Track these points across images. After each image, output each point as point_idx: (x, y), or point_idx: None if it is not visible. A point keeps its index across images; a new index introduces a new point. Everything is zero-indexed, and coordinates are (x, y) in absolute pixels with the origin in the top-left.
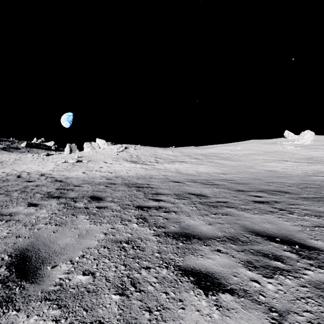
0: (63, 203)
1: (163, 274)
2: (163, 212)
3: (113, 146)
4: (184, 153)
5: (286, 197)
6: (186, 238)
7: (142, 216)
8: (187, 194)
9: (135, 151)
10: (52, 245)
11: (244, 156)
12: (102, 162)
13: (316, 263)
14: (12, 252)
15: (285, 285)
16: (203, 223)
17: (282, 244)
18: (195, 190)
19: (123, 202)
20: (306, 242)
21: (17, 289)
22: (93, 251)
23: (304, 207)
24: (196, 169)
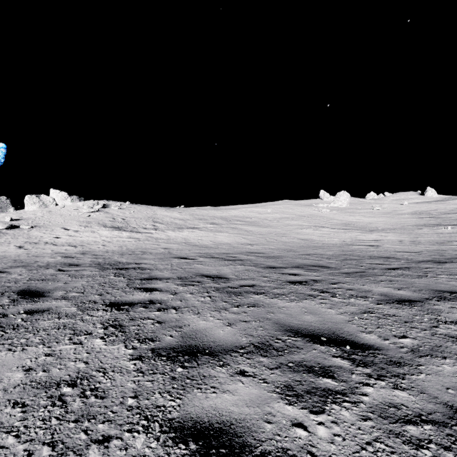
0: None
1: (137, 449)
2: (155, 311)
3: (82, 203)
4: (196, 215)
5: (326, 273)
6: (189, 357)
7: (116, 322)
8: (197, 276)
9: (120, 211)
10: None
11: (276, 221)
12: (60, 229)
13: (374, 371)
14: None
15: (343, 423)
16: (219, 323)
17: (329, 346)
18: (210, 270)
19: (85, 297)
20: (357, 338)
21: None
22: None
23: (347, 286)
24: (214, 239)
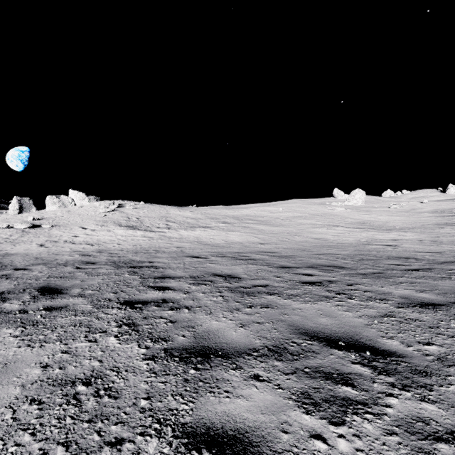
0: None
1: (149, 454)
2: (168, 310)
3: (99, 203)
4: (208, 214)
5: (341, 274)
6: (202, 358)
7: (130, 320)
8: (210, 275)
9: (135, 210)
10: None
11: (288, 220)
12: (78, 228)
13: (398, 381)
14: None
15: (365, 437)
16: (232, 324)
17: (348, 352)
18: (222, 269)
19: (100, 295)
20: (377, 344)
21: None
22: (2, 417)
23: (365, 288)
24: (225, 238)
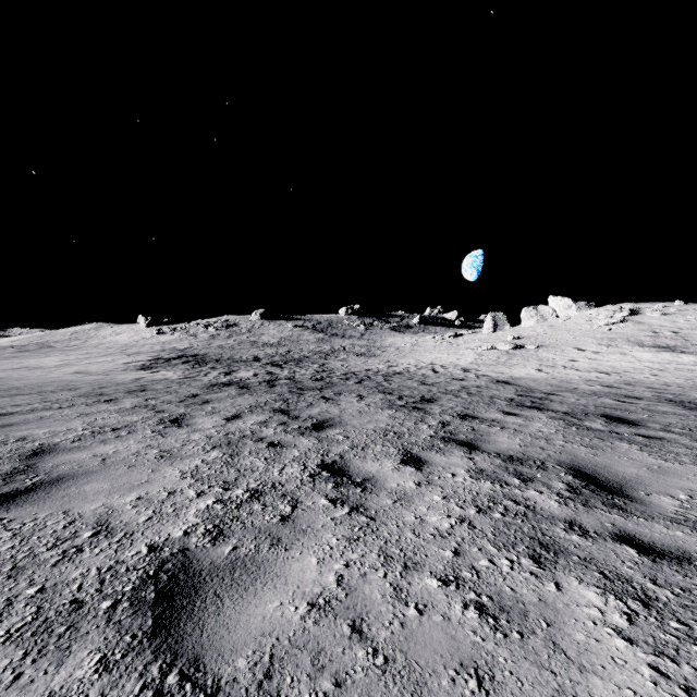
0: (558, 419)
1: None
2: None
3: (594, 311)
4: None
5: None
6: None
7: None
8: None
9: (665, 318)
10: (612, 470)
11: None
12: (571, 349)
13: None
14: (558, 463)
15: None
16: None
17: None
18: None
19: None
20: None
21: (616, 501)
22: None
23: None
24: None
